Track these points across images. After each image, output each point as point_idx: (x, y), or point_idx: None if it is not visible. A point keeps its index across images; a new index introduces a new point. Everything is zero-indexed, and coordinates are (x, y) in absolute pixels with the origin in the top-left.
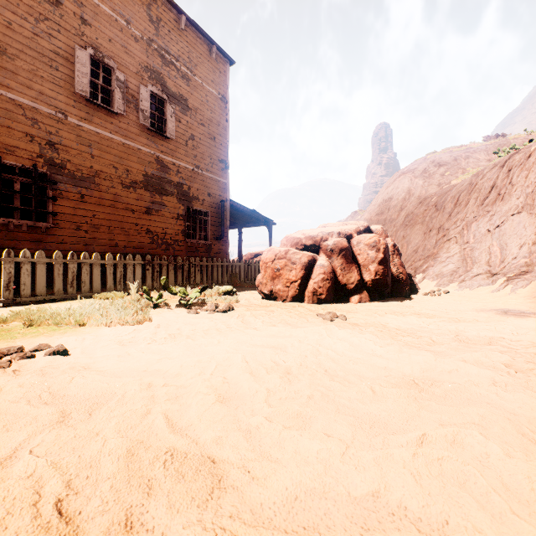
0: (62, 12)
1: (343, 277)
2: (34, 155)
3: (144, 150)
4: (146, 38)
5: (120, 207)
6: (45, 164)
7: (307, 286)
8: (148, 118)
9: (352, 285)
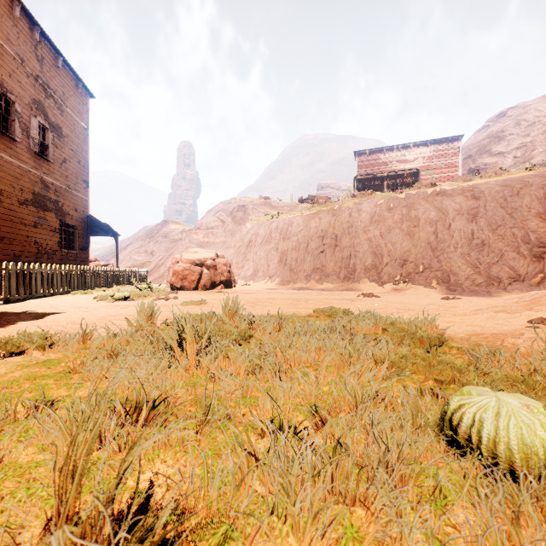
0: None
1: (215, 278)
2: None
3: (33, 172)
4: (34, 75)
5: (17, 221)
6: None
7: (200, 282)
8: (37, 144)
9: (218, 282)
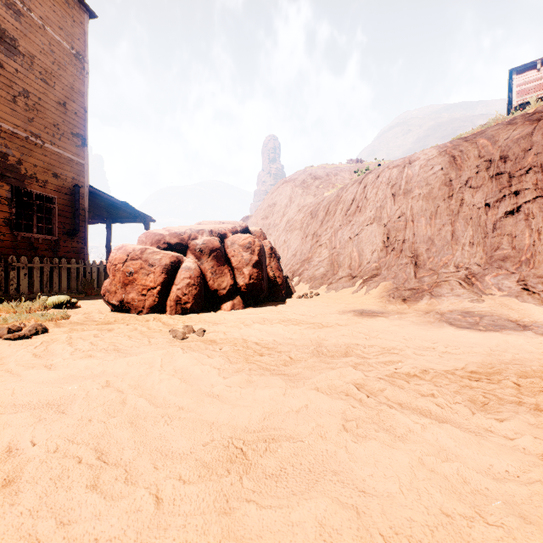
0: None
1: (214, 282)
2: None
3: None
4: None
5: None
6: None
7: (170, 293)
8: None
9: (224, 290)
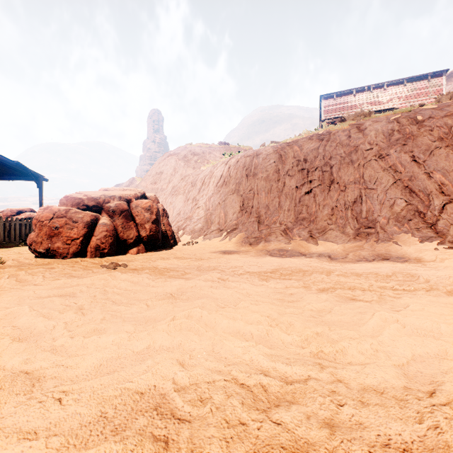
0: None
1: (124, 234)
2: None
3: None
4: None
5: None
6: None
7: (90, 242)
8: None
9: (131, 240)
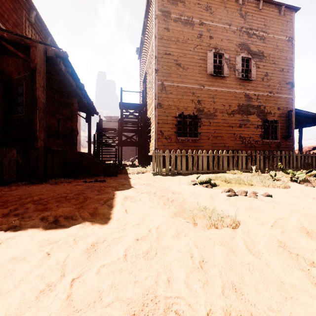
0: (202, 39)
1: None
2: (193, 108)
3: (238, 92)
4: (238, 28)
5: (226, 125)
6: (196, 111)
7: None
8: (240, 73)
9: None
